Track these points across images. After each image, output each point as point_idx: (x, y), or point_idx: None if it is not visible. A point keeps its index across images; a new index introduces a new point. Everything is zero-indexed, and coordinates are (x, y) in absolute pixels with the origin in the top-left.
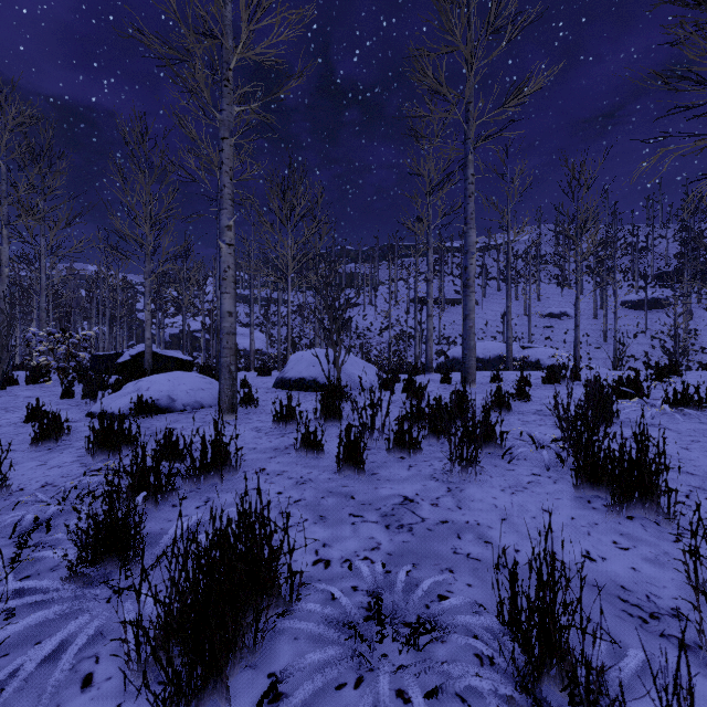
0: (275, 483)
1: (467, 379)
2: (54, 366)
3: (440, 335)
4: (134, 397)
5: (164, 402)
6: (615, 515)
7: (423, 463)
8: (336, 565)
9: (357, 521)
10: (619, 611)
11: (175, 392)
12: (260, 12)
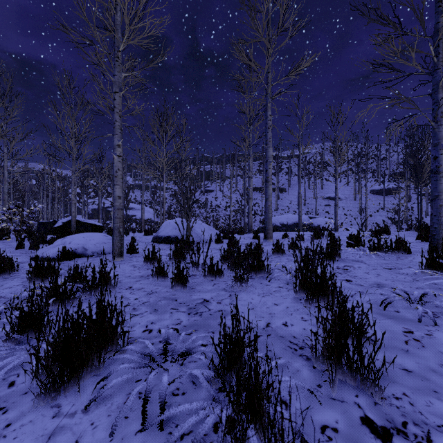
0: (135, 294)
1: (267, 236)
2: (12, 229)
3: (262, 210)
4: (61, 247)
5: (80, 251)
6: (310, 305)
7: (222, 282)
8: (155, 331)
9: (174, 312)
10: (286, 346)
11: (87, 245)
12: (136, 19)
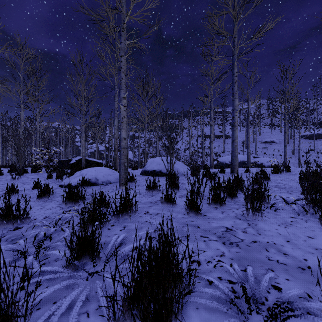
0: (156, 219)
1: (234, 171)
2: (43, 164)
3: None
4: (80, 178)
5: (93, 180)
6: None
7: (228, 210)
8: (204, 264)
9: (206, 240)
10: None
11: (98, 176)
12: None
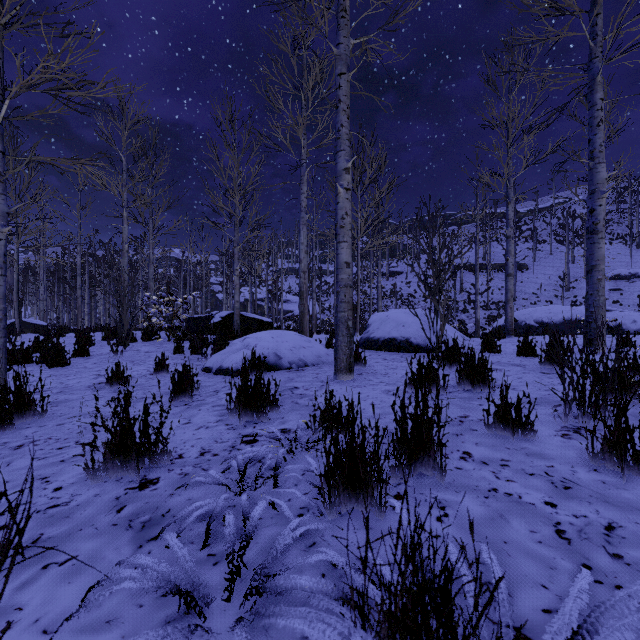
0: (516, 481)
1: (595, 341)
2: (164, 325)
3: (488, 300)
4: (245, 353)
5: (271, 359)
6: None
7: None
8: None
9: None
10: None
11: (280, 350)
12: None
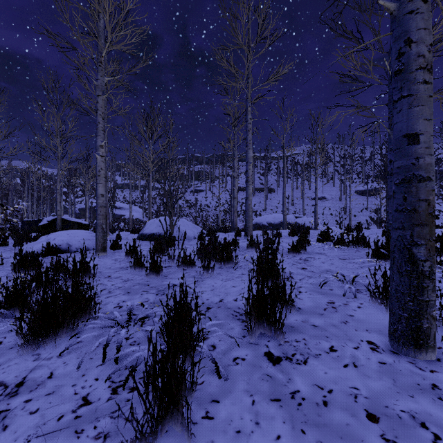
0: (113, 281)
1: (247, 233)
2: None
3: None
4: (45, 243)
5: (64, 247)
6: None
7: (194, 271)
8: (125, 307)
9: (144, 293)
10: (230, 314)
11: (71, 241)
12: (118, 27)
